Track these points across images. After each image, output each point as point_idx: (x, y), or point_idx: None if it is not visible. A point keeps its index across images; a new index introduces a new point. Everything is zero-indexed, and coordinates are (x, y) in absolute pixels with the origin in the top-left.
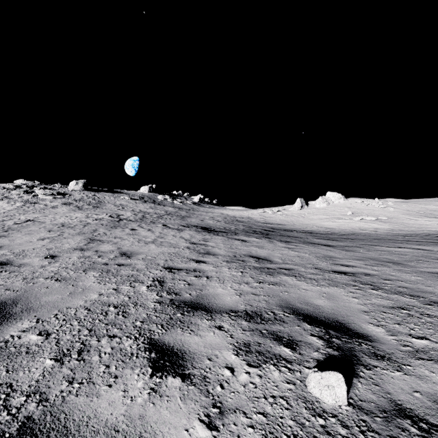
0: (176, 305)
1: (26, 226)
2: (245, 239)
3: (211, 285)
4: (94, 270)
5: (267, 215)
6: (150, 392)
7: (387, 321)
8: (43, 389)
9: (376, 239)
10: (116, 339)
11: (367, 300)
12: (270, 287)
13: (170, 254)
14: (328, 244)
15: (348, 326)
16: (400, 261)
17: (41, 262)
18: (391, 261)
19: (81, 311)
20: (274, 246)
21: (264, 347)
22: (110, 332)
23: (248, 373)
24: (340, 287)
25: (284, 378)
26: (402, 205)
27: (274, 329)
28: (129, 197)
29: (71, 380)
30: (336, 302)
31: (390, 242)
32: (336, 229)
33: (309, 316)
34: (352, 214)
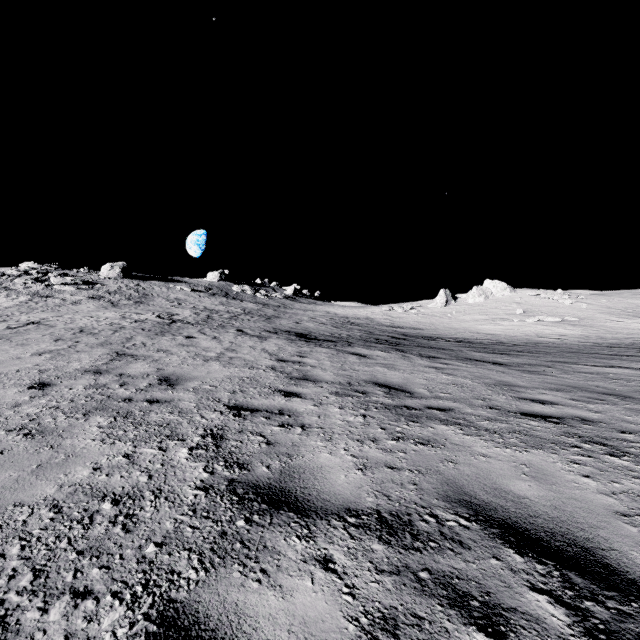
0: (239, 496)
1: (23, 333)
2: (364, 352)
3: (308, 444)
4: (104, 413)
5: (396, 314)
6: None
7: None
8: None
9: (568, 353)
10: (86, 602)
11: (612, 482)
12: (419, 449)
13: (241, 381)
14: (497, 361)
15: (604, 559)
16: (626, 391)
17: (18, 396)
18: (611, 391)
19: (42, 513)
20: (411, 365)
21: (431, 632)
22: (80, 581)
23: None
24: (549, 451)
25: None
26: (598, 300)
27: (444, 568)
28: (189, 288)
29: None
30: (554, 489)
31: (593, 358)
32: (501, 336)
33: (512, 527)
34: (524, 313)
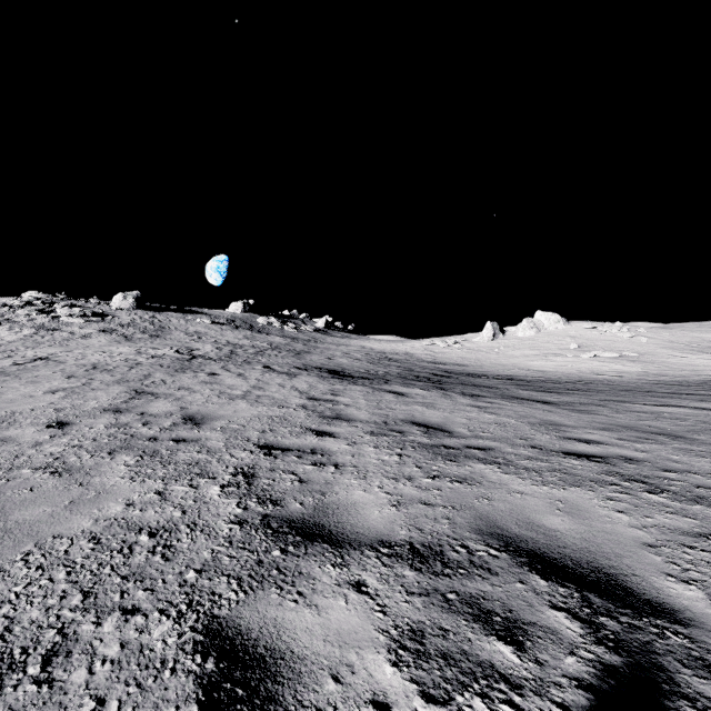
0: (274, 529)
1: (31, 369)
2: (402, 390)
3: (342, 482)
4: (130, 452)
5: (438, 349)
6: None
7: (702, 569)
8: None
9: (624, 391)
10: (136, 618)
11: (645, 516)
12: (454, 486)
13: (271, 420)
14: (545, 400)
15: (624, 583)
16: (679, 431)
17: (37, 435)
18: (662, 431)
19: (82, 544)
20: (452, 404)
21: (455, 641)
22: (128, 600)
23: None
24: (587, 488)
25: None
26: (660, 333)
27: (471, 590)
28: (210, 320)
29: None
30: (587, 523)
31: (650, 396)
32: (553, 373)
33: (540, 556)
34: (579, 348)
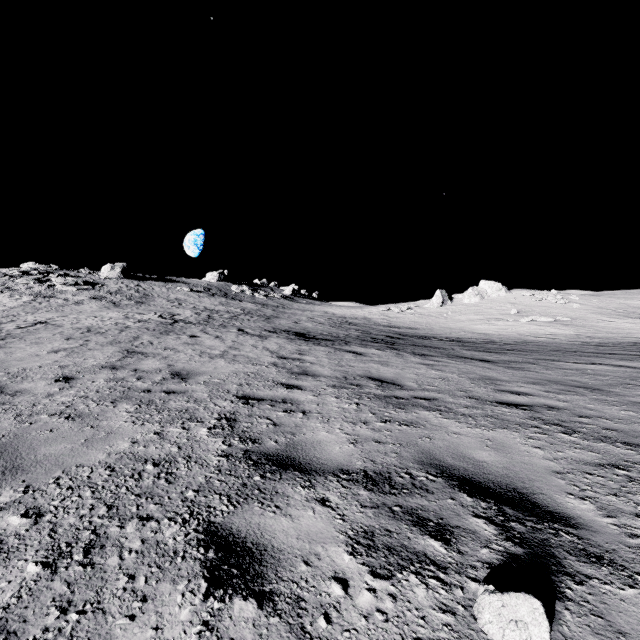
0: (254, 461)
1: (34, 332)
2: (360, 350)
3: (309, 425)
4: (129, 401)
5: (393, 314)
6: (202, 630)
7: (596, 489)
8: (14, 624)
9: (555, 351)
10: (150, 523)
11: (557, 451)
12: (402, 429)
13: (246, 375)
14: (486, 359)
15: (533, 499)
16: (598, 385)
17: (48, 388)
18: (583, 385)
19: (100, 471)
20: (404, 362)
21: (398, 538)
22: (142, 511)
23: (372, 590)
24: (512, 430)
25: (435, 600)
26: (591, 300)
27: (412, 504)
28: (188, 288)
29: (65, 606)
30: (509, 456)
31: (578, 356)
32: (494, 336)
33: (468, 481)
34: (518, 313)
